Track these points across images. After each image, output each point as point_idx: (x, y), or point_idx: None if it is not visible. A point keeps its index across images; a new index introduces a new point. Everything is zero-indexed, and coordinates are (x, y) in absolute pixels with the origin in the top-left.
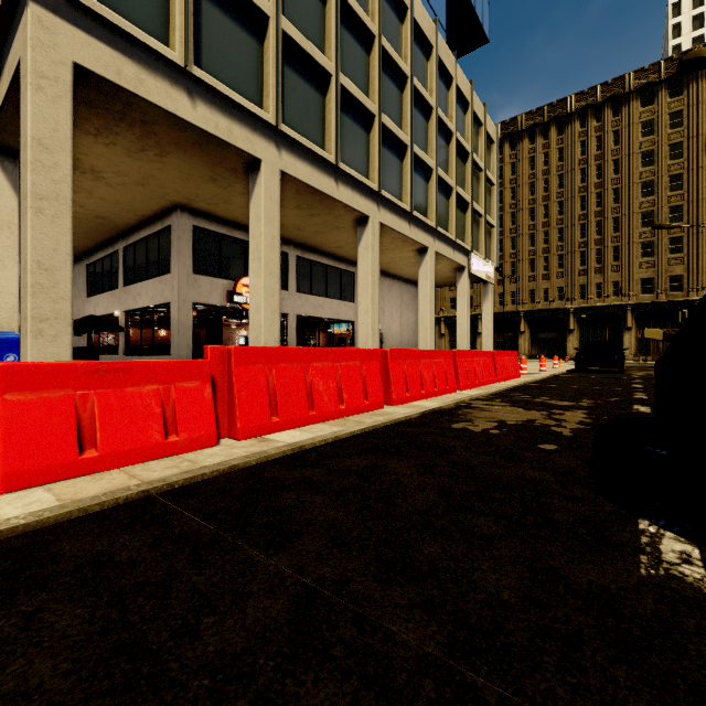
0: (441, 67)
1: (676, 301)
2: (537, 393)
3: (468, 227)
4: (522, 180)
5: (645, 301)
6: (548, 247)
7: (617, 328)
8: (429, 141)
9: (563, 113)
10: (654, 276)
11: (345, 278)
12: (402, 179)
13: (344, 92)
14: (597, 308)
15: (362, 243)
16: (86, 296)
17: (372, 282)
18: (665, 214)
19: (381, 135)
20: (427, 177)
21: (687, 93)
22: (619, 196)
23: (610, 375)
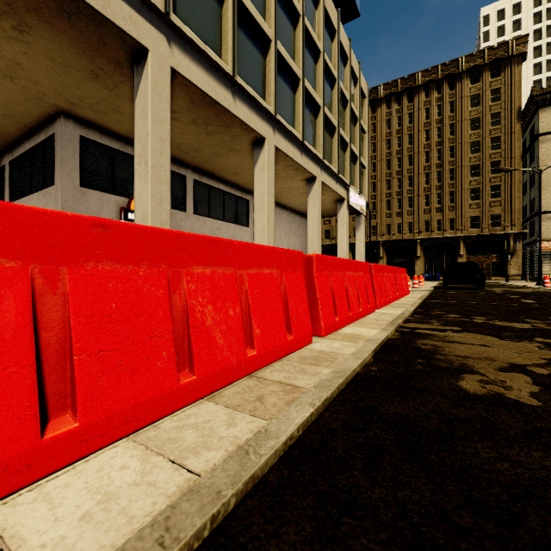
0: (327, 19)
1: (496, 234)
2: (457, 310)
3: (347, 165)
4: (381, 137)
5: (474, 234)
6: (401, 191)
7: (452, 254)
8: (317, 82)
9: (412, 85)
10: (480, 215)
11: (241, 205)
12: (294, 110)
13: (241, 7)
14: (438, 239)
15: (258, 164)
16: None
17: (268, 203)
18: (488, 167)
19: (276, 60)
20: (315, 113)
21: (504, 75)
22: (454, 152)
23: (477, 291)
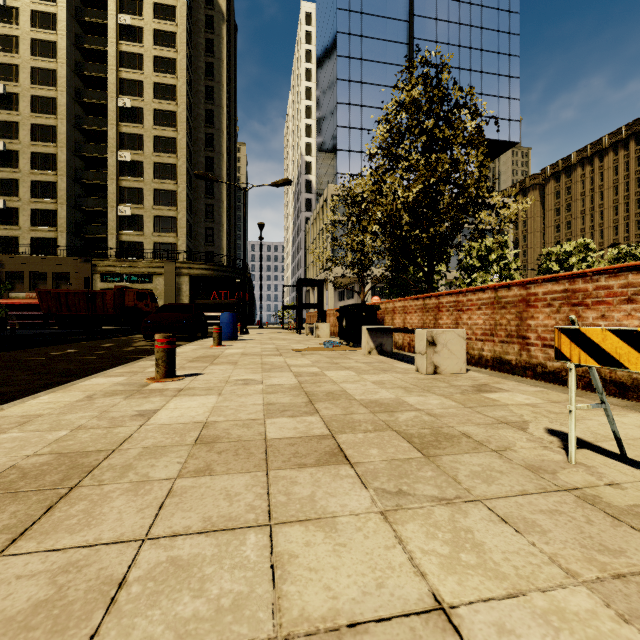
0: None
1: None
2: None
3: None
4: (607, 185)
5: None
6: (628, 236)
7: None
8: None
9: (638, 129)
10: None
11: None
12: None
13: None
14: None
15: None
16: (338, 301)
17: None
18: None
19: None
20: None
21: None
22: None
23: None
